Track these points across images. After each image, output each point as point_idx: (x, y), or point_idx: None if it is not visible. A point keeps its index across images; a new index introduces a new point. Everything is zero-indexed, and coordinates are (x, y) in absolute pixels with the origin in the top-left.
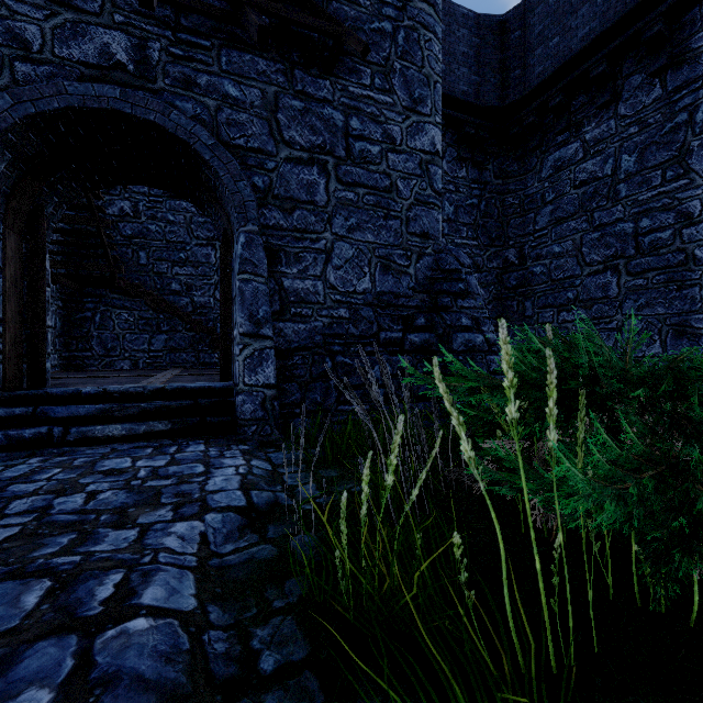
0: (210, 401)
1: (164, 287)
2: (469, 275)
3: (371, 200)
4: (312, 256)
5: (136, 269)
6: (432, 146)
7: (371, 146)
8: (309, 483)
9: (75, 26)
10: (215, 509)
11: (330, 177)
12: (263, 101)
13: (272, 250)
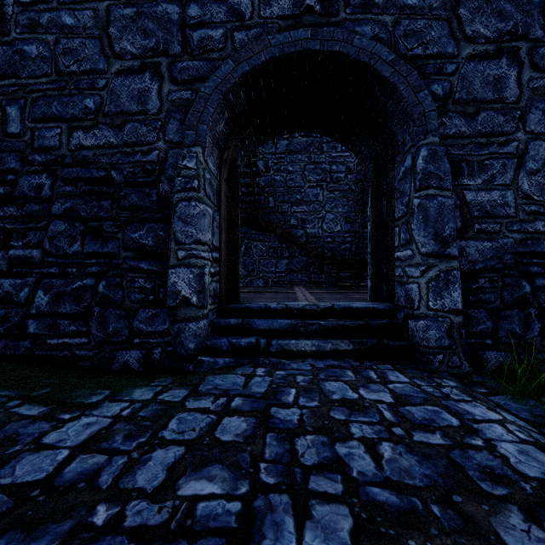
0: (380, 322)
1: (285, 223)
2: None
3: None
4: (499, 162)
5: (267, 211)
6: None
7: None
8: None
9: None
10: None
11: (522, 66)
12: (441, 1)
13: (452, 162)
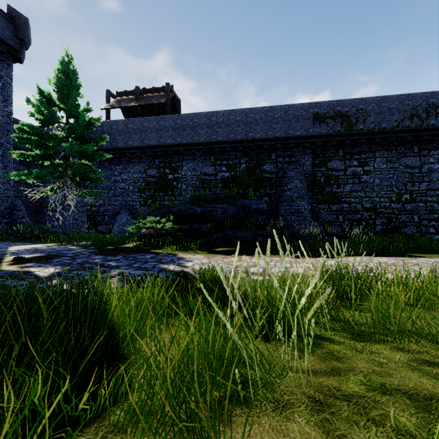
0: None
1: None
2: (22, 206)
3: None
4: None
5: None
6: None
7: None
8: None
9: None
10: None
11: None
12: None
13: None
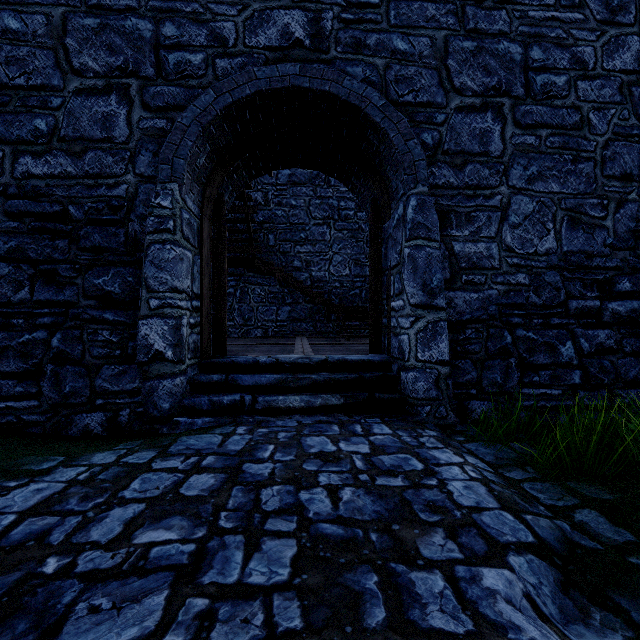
0: (373, 375)
1: (287, 264)
2: None
3: (556, 142)
4: (485, 215)
5: (266, 250)
6: (636, 63)
7: (556, 77)
8: (582, 508)
9: (261, 15)
10: (508, 546)
11: (505, 121)
12: (431, 49)
13: (442, 212)
